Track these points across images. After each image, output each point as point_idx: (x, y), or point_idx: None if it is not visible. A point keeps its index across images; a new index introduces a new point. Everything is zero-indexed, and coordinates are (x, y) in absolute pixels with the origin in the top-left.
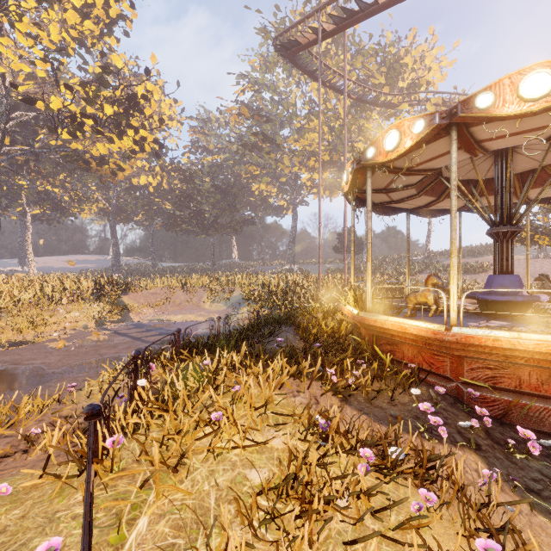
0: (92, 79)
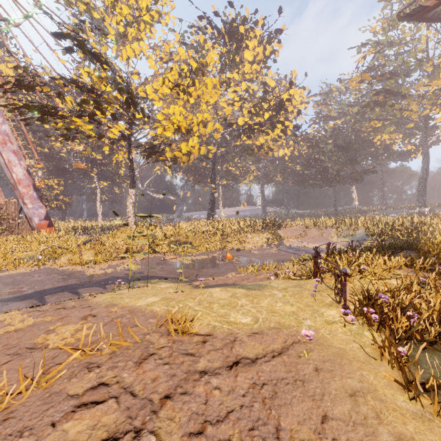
0: (259, 101)
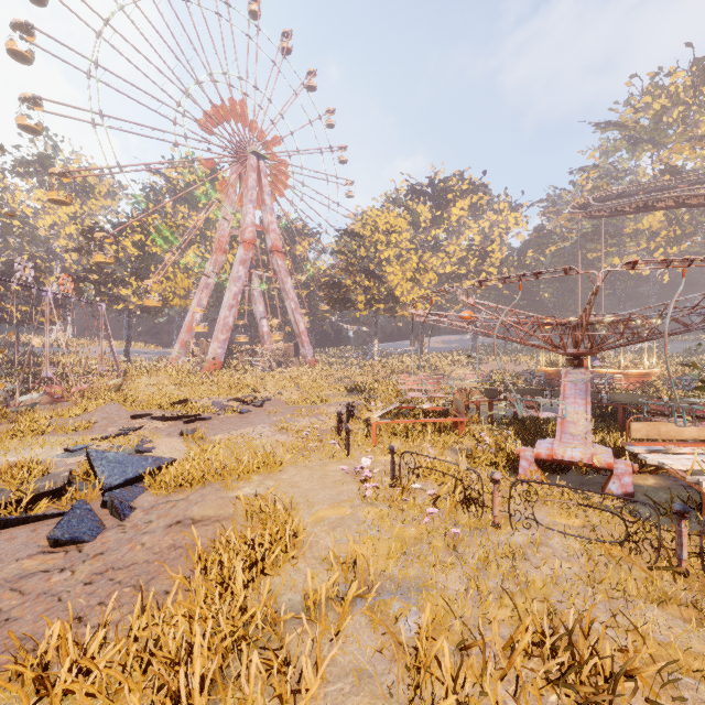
0: (465, 254)
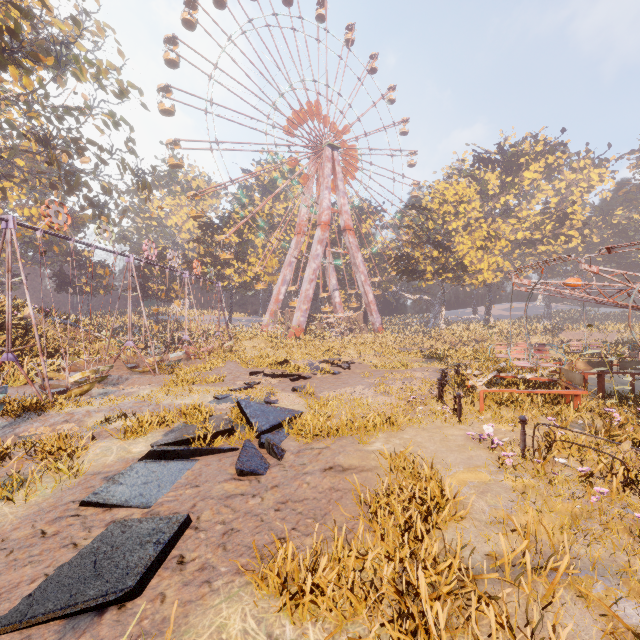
0: (539, 219)
